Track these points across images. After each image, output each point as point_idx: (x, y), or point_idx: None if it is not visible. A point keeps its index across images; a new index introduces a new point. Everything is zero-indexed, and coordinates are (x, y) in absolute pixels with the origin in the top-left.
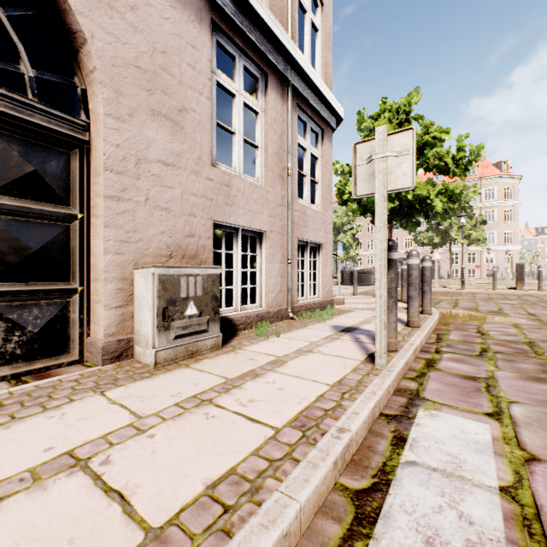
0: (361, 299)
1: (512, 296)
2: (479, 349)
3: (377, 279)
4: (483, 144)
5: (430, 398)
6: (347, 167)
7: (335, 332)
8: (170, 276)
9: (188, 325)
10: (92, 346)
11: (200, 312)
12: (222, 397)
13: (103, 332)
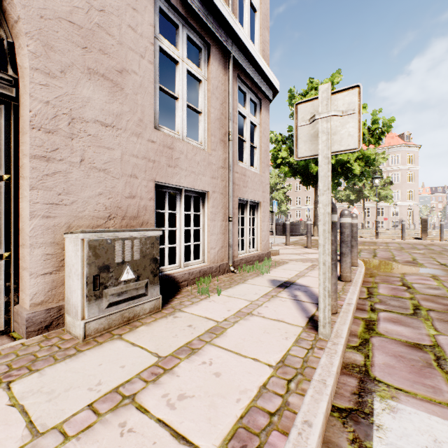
0: (294, 249)
1: (419, 245)
2: (411, 307)
3: (320, 245)
4: (394, 118)
5: (382, 379)
6: (280, 136)
7: (273, 288)
8: (102, 241)
9: (124, 290)
10: (18, 316)
11: (137, 276)
12: (148, 390)
13: (29, 301)
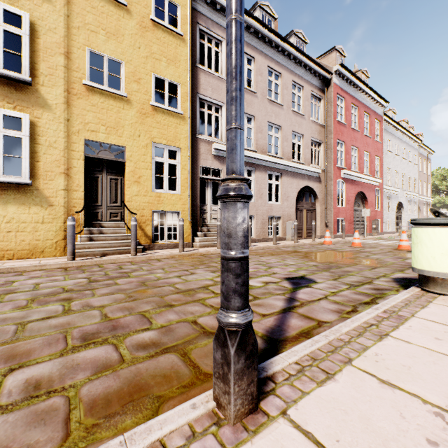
0: None
1: None
2: None
3: None
4: None
5: None
6: None
7: None
8: None
9: None
10: None
11: None
12: None
13: None
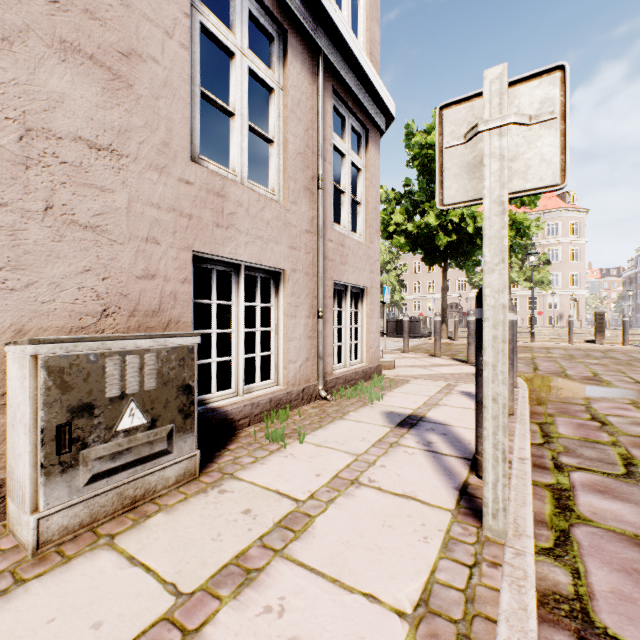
0: (415, 359)
1: (594, 352)
2: (619, 460)
3: (487, 365)
4: None
5: (620, 634)
6: (392, 192)
7: (391, 429)
8: (78, 358)
9: (124, 448)
10: None
11: (152, 419)
12: None
13: None
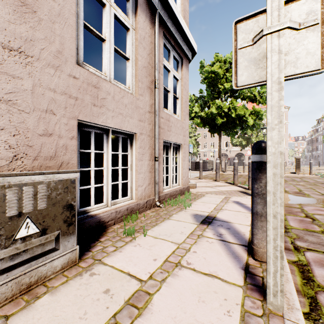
0: (206, 183)
1: (296, 178)
2: None
3: (269, 192)
4: None
5: None
6: (193, 96)
7: (198, 225)
8: None
9: (21, 250)
10: None
11: (43, 229)
12: None
13: None
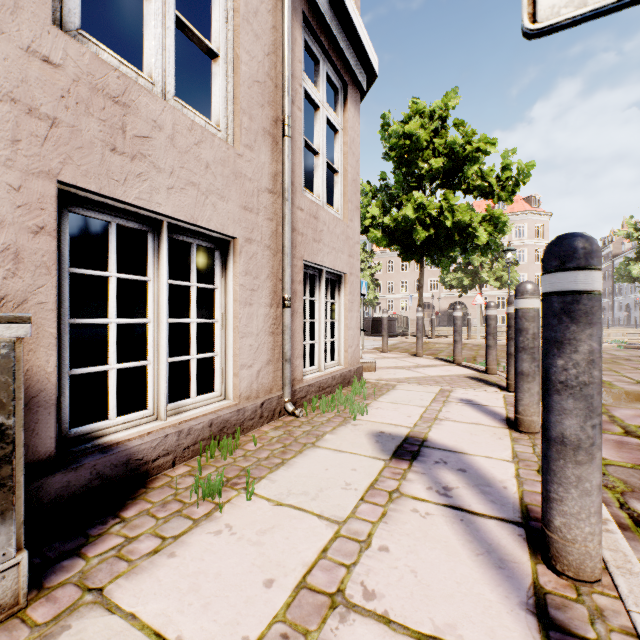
0: (397, 360)
1: None
2: None
3: None
4: (534, 162)
5: None
6: (368, 185)
7: (386, 463)
8: None
9: None
10: None
11: None
12: None
13: None
